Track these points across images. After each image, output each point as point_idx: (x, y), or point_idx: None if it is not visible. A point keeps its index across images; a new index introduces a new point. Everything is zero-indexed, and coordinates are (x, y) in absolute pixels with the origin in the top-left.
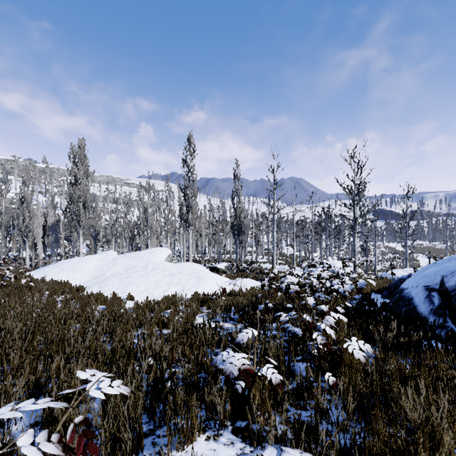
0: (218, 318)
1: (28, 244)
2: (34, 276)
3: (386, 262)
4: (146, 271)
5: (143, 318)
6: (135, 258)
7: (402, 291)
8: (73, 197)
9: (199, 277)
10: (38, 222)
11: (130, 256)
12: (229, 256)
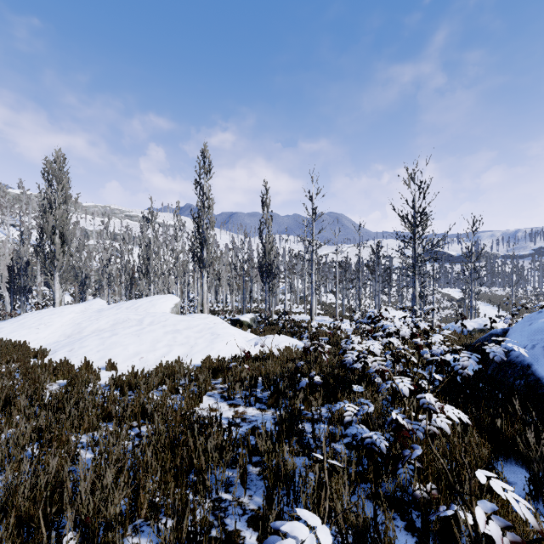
0: (237, 399)
1: None
2: None
3: (442, 311)
4: (141, 326)
5: (111, 408)
6: (129, 309)
7: (506, 353)
8: (45, 227)
9: (214, 334)
10: (4, 263)
11: (122, 307)
12: (256, 306)
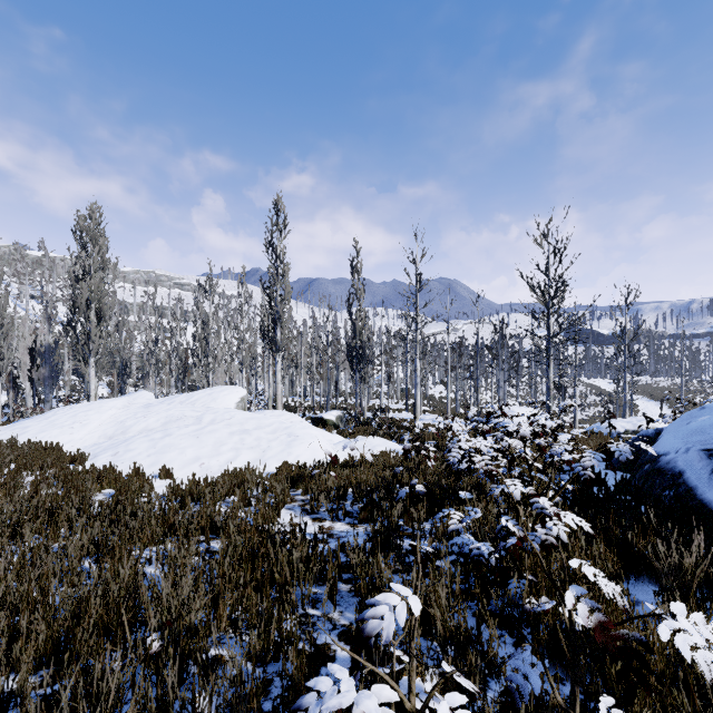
0: (322, 513)
1: (0, 380)
2: (1, 435)
3: (588, 408)
4: (200, 425)
5: (174, 519)
6: (184, 404)
7: (656, 458)
8: (78, 300)
9: (291, 435)
10: (24, 345)
11: (175, 401)
12: (343, 401)
